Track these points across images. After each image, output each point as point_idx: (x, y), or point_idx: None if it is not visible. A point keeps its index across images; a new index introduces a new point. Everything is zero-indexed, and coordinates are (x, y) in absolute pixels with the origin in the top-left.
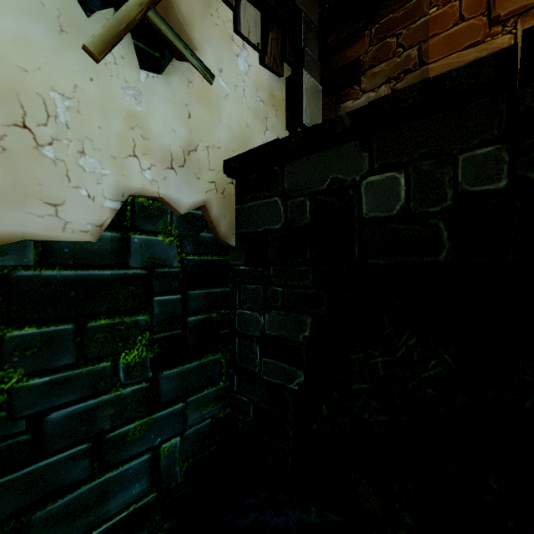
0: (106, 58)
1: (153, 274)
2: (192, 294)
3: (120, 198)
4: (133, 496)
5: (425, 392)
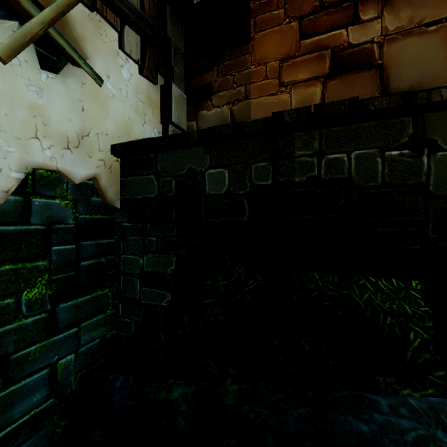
0: (12, 61)
1: (52, 229)
2: (84, 245)
3: (24, 170)
4: (34, 403)
5: (246, 299)
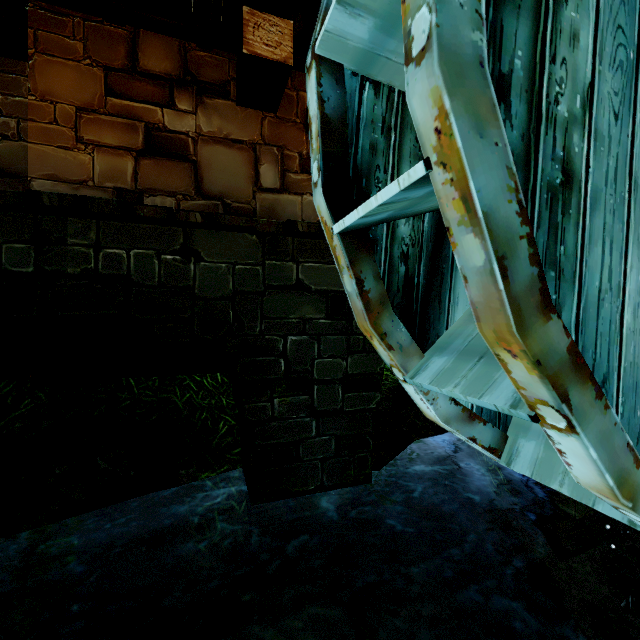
0: None
1: None
2: None
3: None
4: None
5: (13, 428)
